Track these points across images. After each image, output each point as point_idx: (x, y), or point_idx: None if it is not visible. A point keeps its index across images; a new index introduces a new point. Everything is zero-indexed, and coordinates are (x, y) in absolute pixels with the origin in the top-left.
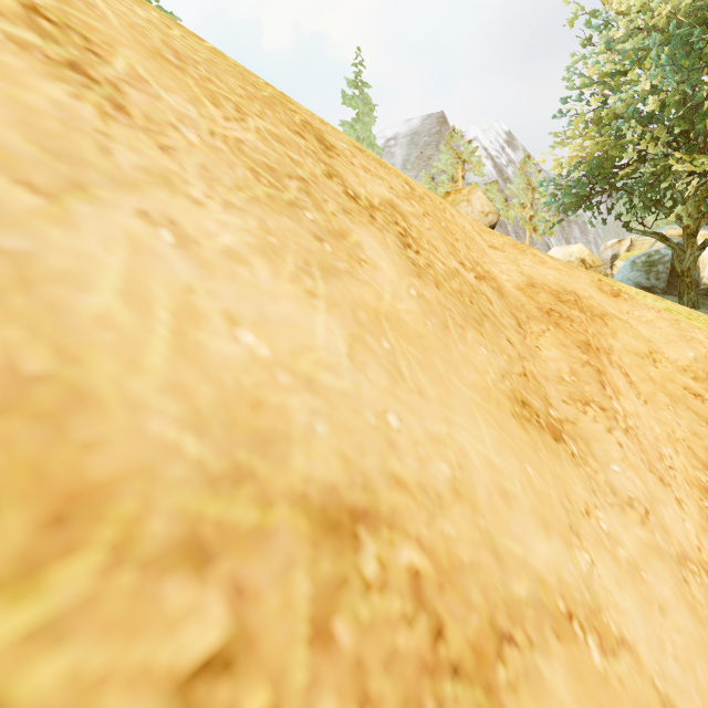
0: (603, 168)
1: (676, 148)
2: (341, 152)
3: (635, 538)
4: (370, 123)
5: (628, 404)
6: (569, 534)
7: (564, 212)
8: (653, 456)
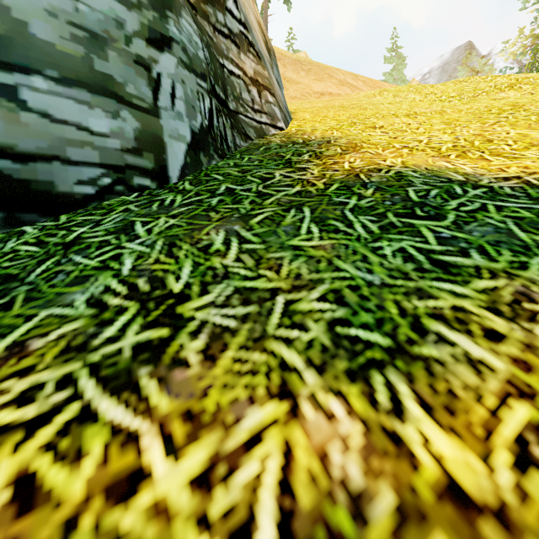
0: None
1: None
2: (359, 77)
3: None
4: (402, 69)
5: None
6: None
7: None
8: None
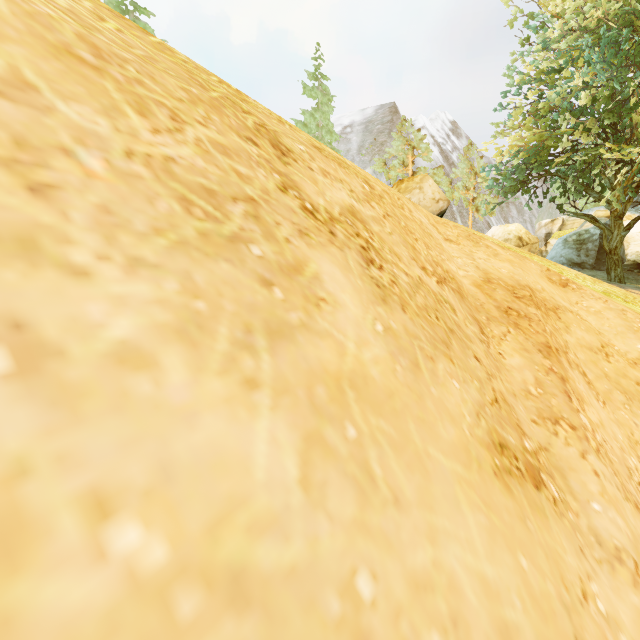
0: (540, 156)
1: (605, 139)
2: (298, 156)
3: (631, 608)
4: (328, 112)
5: (592, 412)
6: None
7: (504, 195)
8: (624, 475)
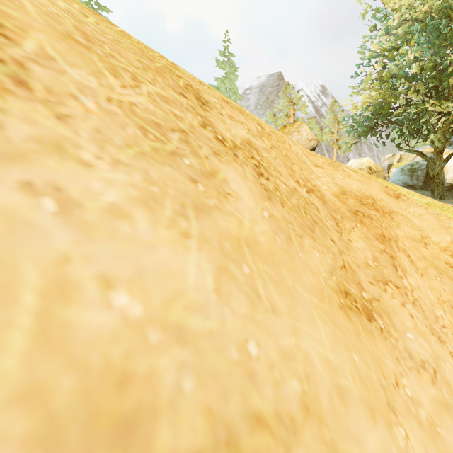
0: (383, 109)
1: (430, 97)
2: (213, 105)
3: (429, 396)
4: (234, 79)
5: (412, 279)
6: (388, 413)
7: (358, 137)
8: (432, 319)
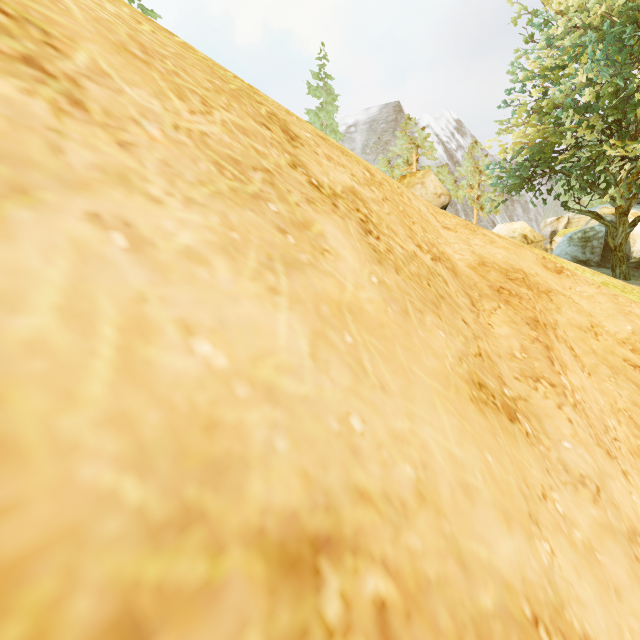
0: (544, 153)
1: (609, 135)
2: (305, 141)
3: (588, 517)
4: (332, 111)
5: (575, 378)
6: (529, 524)
7: (508, 193)
8: (599, 429)
